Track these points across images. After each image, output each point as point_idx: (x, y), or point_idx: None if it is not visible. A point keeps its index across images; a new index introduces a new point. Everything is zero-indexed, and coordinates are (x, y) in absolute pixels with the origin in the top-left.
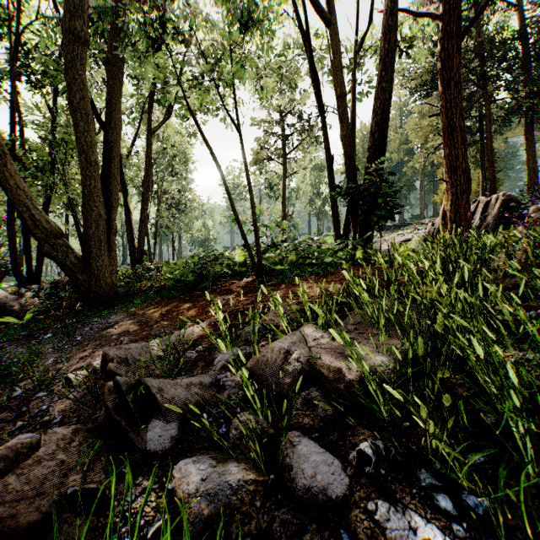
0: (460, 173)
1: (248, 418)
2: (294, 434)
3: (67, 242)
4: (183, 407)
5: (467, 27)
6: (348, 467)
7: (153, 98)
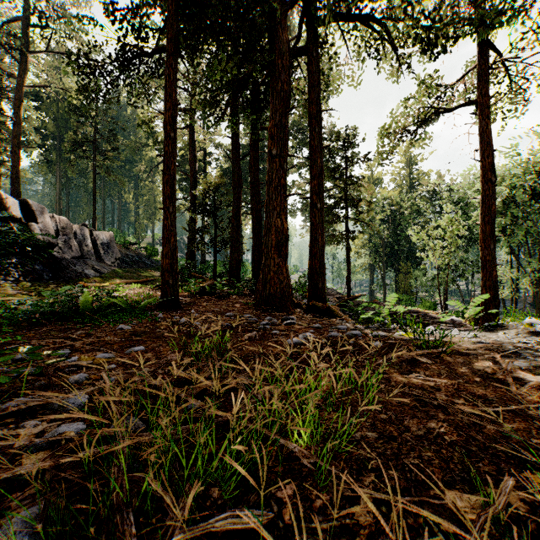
0: None
1: None
2: None
3: None
4: None
5: None
6: None
7: None
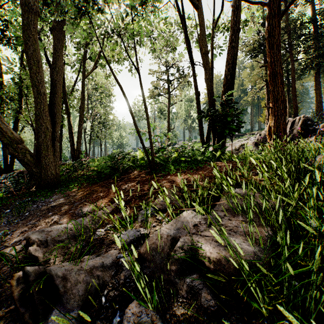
0: (280, 102)
1: (139, 310)
2: None
3: (25, 146)
4: (84, 292)
5: (285, 10)
6: None
7: (86, 54)
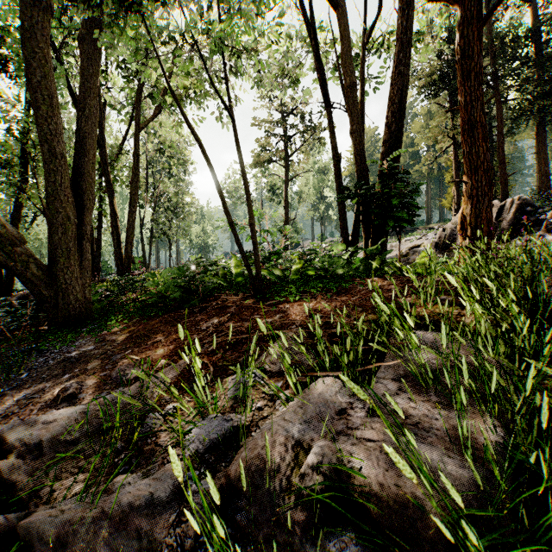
0: (481, 173)
1: None
2: None
3: (28, 250)
4: None
5: (490, 12)
6: None
7: (142, 89)
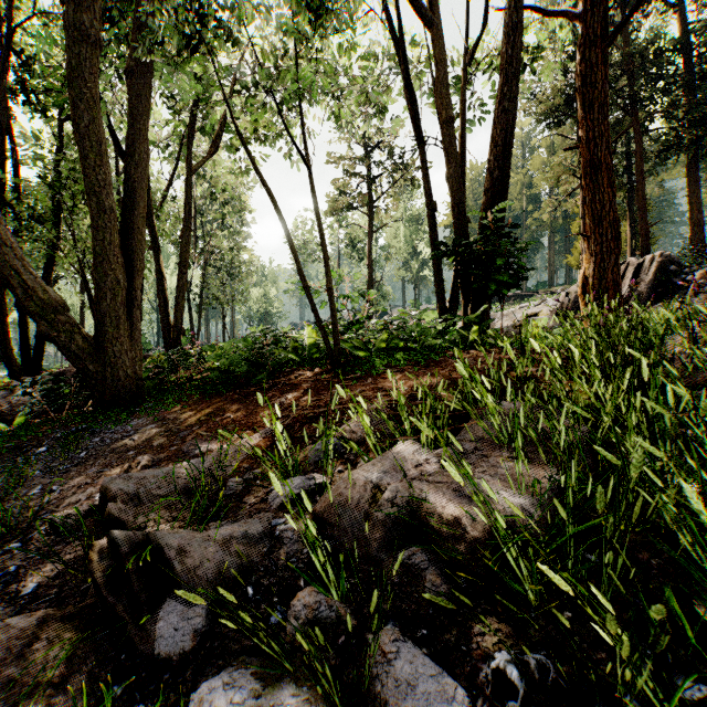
0: (606, 225)
1: (315, 601)
2: (389, 639)
3: (72, 319)
4: (216, 577)
5: (616, 29)
6: (477, 697)
7: (194, 124)
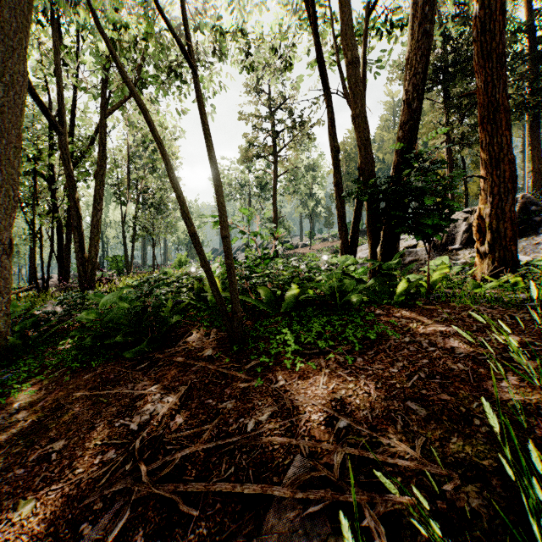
0: (503, 168)
1: None
2: None
3: None
4: None
5: None
6: None
7: (108, 68)
